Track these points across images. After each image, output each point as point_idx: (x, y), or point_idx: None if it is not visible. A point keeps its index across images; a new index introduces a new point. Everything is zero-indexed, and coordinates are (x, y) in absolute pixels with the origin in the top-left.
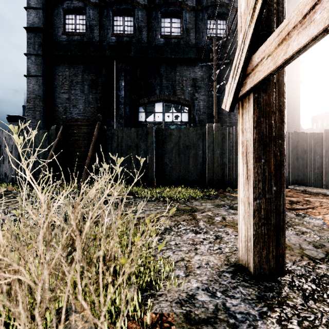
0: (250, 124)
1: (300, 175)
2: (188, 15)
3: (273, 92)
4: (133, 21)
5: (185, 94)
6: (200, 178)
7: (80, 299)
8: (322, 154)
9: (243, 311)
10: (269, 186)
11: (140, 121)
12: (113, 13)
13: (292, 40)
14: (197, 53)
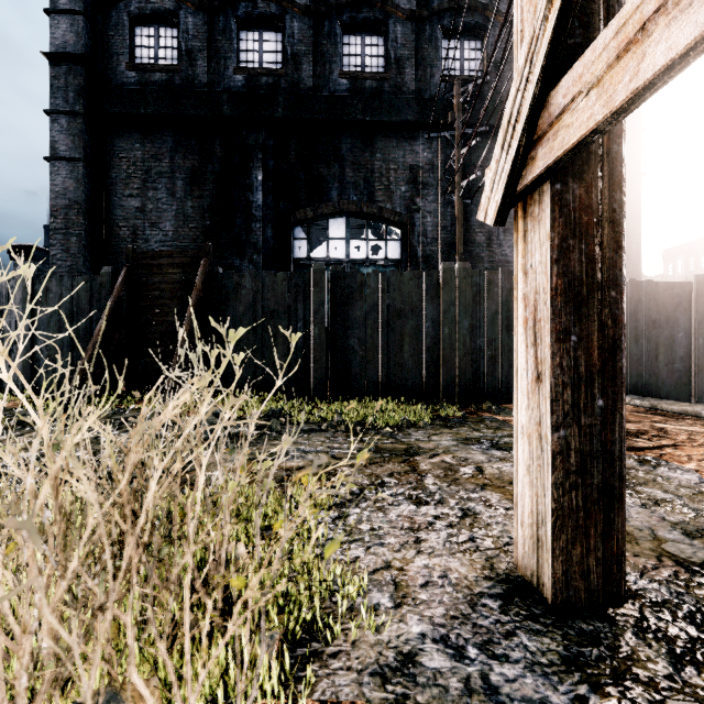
0: (544, 253)
1: (643, 374)
2: (401, 29)
3: (597, 179)
4: (283, 42)
5: (395, 199)
6: (427, 380)
7: (133, 677)
8: (691, 329)
9: (531, 696)
10: (588, 397)
11: (296, 257)
12: (239, 23)
13: (654, 41)
14: (420, 111)
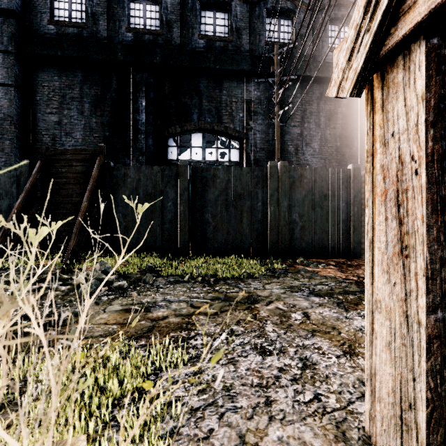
0: (413, 118)
1: None
2: (240, 8)
3: None
4: (160, 12)
5: (235, 122)
6: (259, 242)
7: None
8: None
9: None
10: None
11: (169, 159)
12: None
13: None
14: (252, 63)
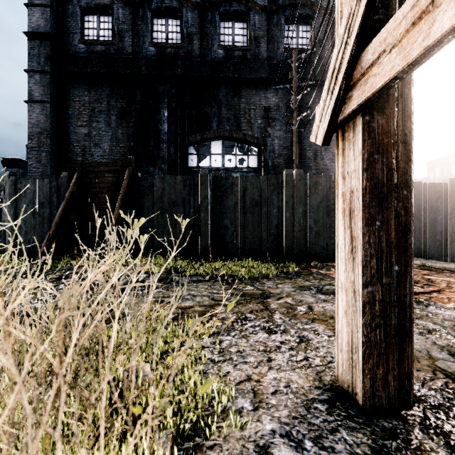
0: (357, 164)
1: (416, 243)
2: (258, 17)
3: (394, 113)
4: (181, 26)
5: (254, 129)
6: (275, 247)
7: None
8: (447, 213)
9: None
10: (388, 264)
11: (189, 166)
12: (152, 13)
13: (441, 10)
14: (270, 71)
